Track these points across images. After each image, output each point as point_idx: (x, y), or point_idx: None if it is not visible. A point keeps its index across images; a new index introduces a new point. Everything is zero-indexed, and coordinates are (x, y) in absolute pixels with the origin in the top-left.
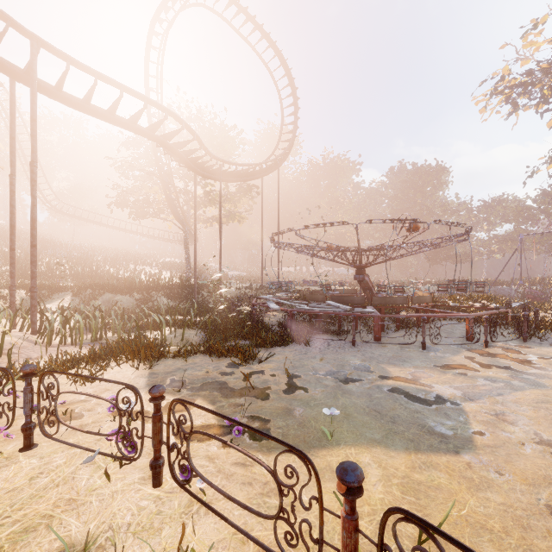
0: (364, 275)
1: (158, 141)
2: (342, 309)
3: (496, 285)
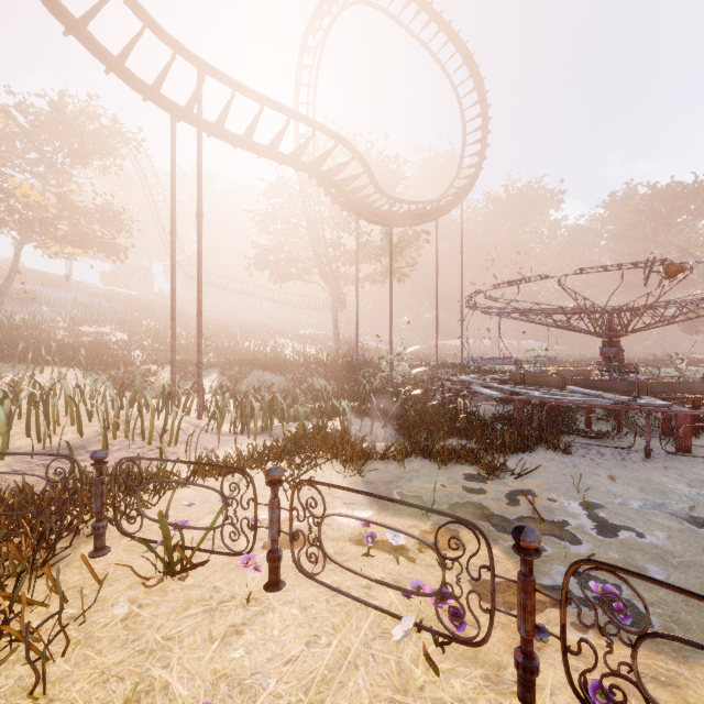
0: (618, 348)
1: (324, 177)
2: (608, 399)
3: None
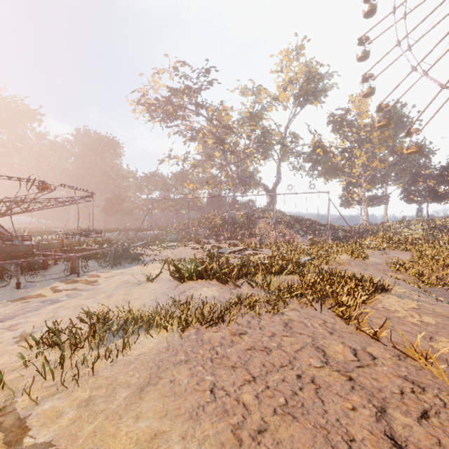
0: None
1: None
2: None
3: (143, 231)
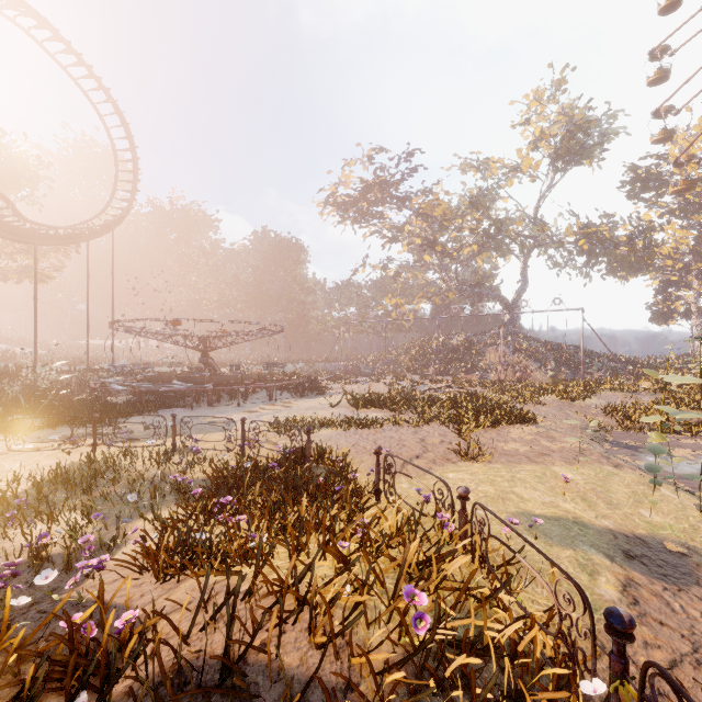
0: (208, 358)
1: None
2: (185, 386)
3: (332, 362)
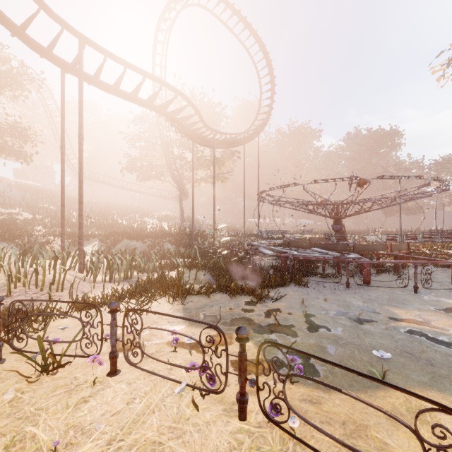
0: (341, 225)
1: (168, 116)
2: (331, 255)
3: None
